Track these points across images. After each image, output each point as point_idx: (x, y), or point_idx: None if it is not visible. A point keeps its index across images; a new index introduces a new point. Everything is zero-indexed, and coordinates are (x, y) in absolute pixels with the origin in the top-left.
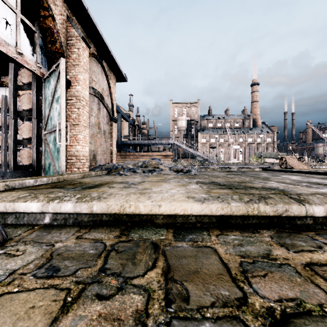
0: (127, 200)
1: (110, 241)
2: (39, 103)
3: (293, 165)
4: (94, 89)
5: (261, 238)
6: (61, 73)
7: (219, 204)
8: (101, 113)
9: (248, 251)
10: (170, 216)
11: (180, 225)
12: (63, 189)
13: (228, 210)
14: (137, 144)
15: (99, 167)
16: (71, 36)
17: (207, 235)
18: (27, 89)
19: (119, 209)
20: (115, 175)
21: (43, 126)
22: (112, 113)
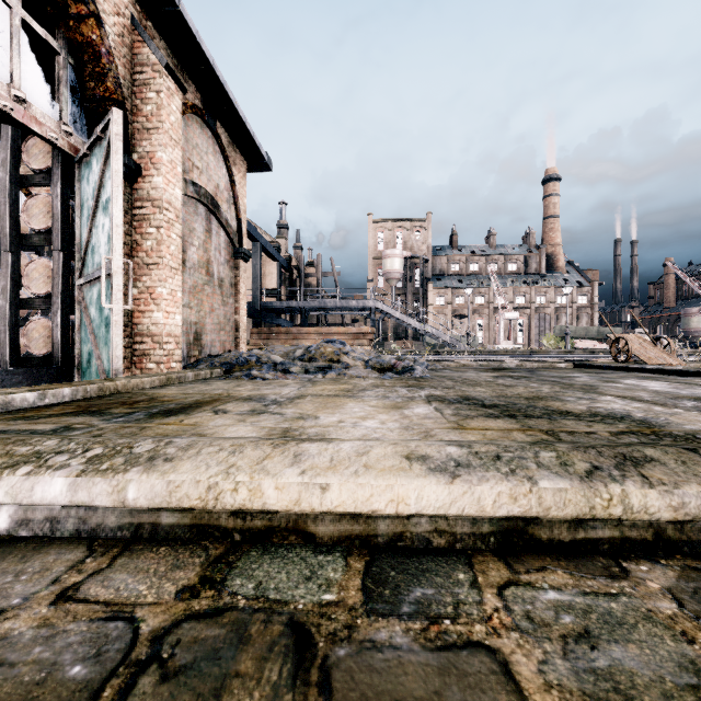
0: (230, 467)
1: (156, 617)
2: (68, 215)
3: (644, 356)
4: (196, 185)
5: (644, 601)
6: (113, 143)
7: (503, 482)
8: (214, 239)
9: (619, 671)
10: (358, 514)
11: (386, 541)
12: (100, 417)
13: (532, 502)
14: (296, 310)
15: (208, 361)
16: (142, 64)
17: (468, 585)
18: (43, 183)
19: (204, 496)
20: (240, 379)
21: (77, 267)
22: (239, 241)
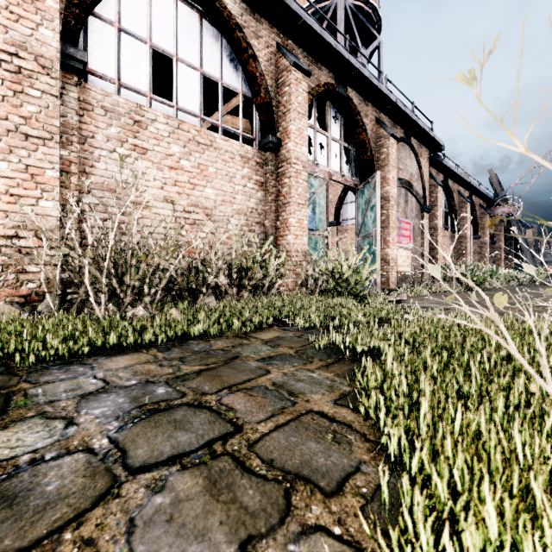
0: None
1: None
2: None
3: None
4: None
5: None
6: None
7: None
8: None
9: None
10: None
11: None
12: None
13: None
14: None
15: None
16: None
17: None
18: None
19: None
20: None
21: None
22: None
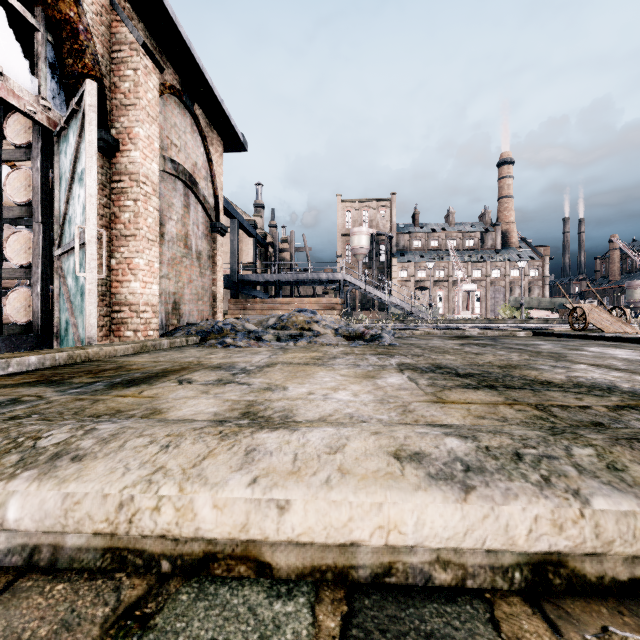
0: (155, 472)
1: None
2: (48, 189)
3: (601, 325)
4: (175, 162)
5: None
6: (86, 114)
7: (539, 500)
8: (192, 214)
9: None
10: None
11: (369, 575)
12: (57, 388)
13: (586, 533)
14: (271, 282)
15: (185, 329)
16: (120, 42)
17: None
18: (24, 158)
19: (113, 517)
20: (213, 347)
21: (56, 238)
22: (216, 216)
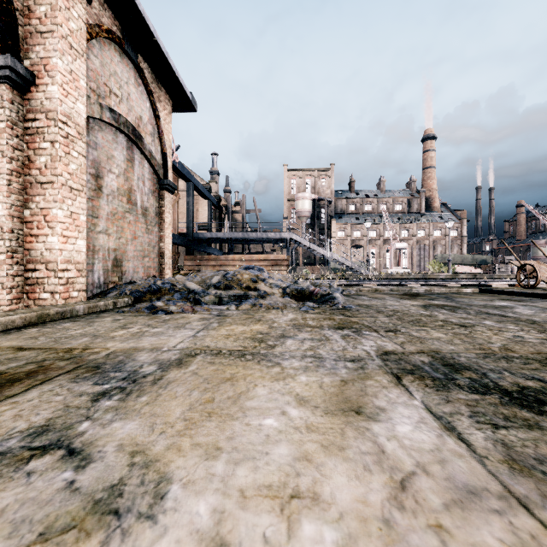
0: None
1: None
2: None
3: None
4: (114, 112)
5: None
6: None
7: None
8: (137, 169)
9: None
10: None
11: None
12: None
13: None
14: (224, 240)
15: (120, 288)
16: None
17: None
18: None
19: None
20: (139, 312)
21: None
22: (164, 173)
